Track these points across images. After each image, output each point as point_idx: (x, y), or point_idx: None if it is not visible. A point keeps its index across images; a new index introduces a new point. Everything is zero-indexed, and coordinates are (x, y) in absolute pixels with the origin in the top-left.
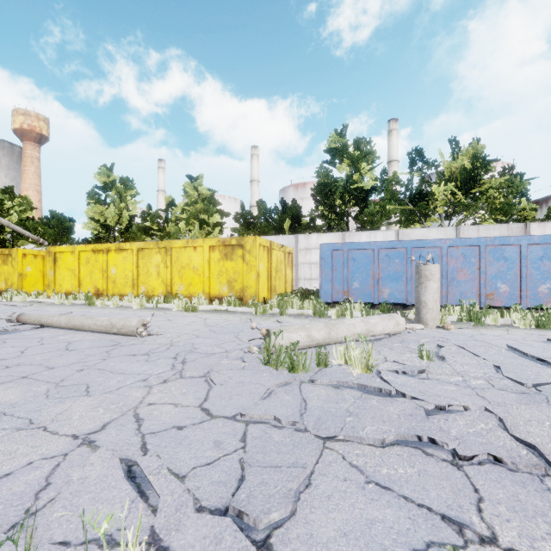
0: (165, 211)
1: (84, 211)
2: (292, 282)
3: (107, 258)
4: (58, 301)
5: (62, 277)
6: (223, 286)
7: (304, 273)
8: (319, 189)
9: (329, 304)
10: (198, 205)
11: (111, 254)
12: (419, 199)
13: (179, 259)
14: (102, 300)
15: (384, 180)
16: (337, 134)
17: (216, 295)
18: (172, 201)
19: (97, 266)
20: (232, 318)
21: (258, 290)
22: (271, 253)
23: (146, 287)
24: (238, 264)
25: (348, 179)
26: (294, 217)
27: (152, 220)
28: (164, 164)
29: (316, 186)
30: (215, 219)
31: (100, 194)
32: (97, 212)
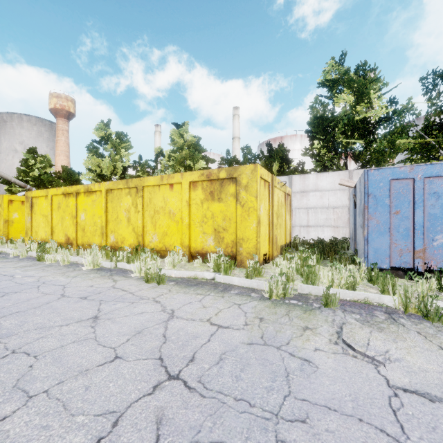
0: (155, 161)
1: (83, 162)
2: (290, 230)
3: (76, 202)
4: (13, 253)
5: (37, 224)
6: (208, 237)
7: (299, 219)
8: (317, 123)
9: (380, 270)
10: (184, 152)
11: (80, 197)
12: (440, 130)
13: (152, 201)
14: (53, 255)
15: (393, 110)
16: (334, 64)
17: (198, 250)
18: (161, 152)
19: (68, 211)
20: (226, 313)
21: (259, 244)
22: (273, 192)
23: (115, 237)
24: (228, 206)
25: (351, 110)
26: (283, 159)
27: (143, 170)
28: (160, 129)
29: (313, 119)
30: (200, 165)
31: (98, 147)
32: (94, 163)
